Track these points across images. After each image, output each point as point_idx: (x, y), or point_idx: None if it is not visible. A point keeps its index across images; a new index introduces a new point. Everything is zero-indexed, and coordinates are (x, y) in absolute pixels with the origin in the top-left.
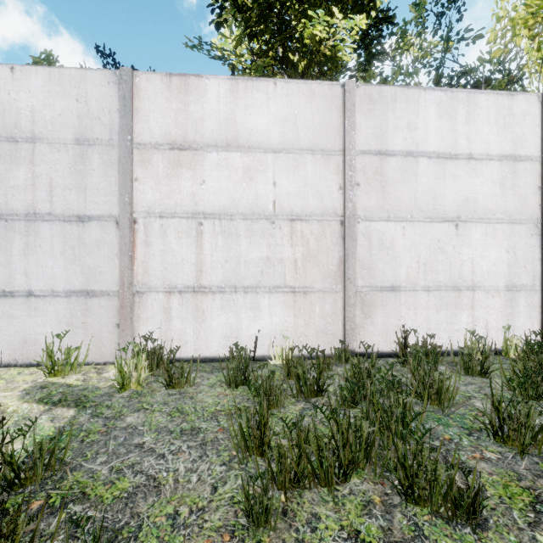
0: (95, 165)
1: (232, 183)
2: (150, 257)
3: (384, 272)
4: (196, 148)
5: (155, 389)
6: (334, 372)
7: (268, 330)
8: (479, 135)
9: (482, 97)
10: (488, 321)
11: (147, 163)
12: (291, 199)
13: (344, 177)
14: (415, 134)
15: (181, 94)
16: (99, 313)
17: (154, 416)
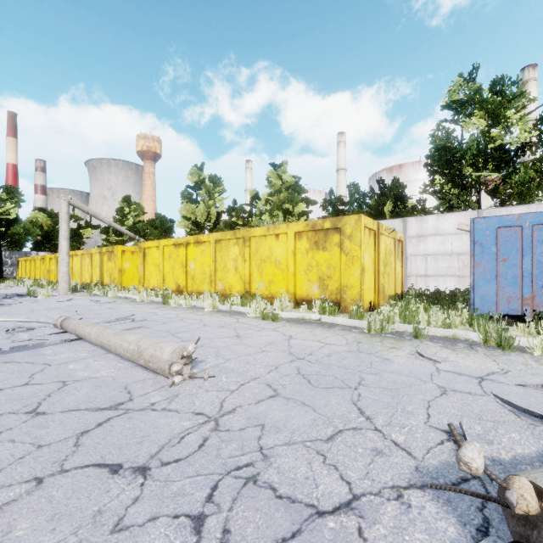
0: None
1: (437, 245)
2: (411, 267)
3: None
4: (425, 236)
5: None
6: None
7: (449, 288)
8: None
9: None
10: None
11: (410, 242)
12: (457, 249)
13: None
14: None
15: (420, 222)
16: None
17: None
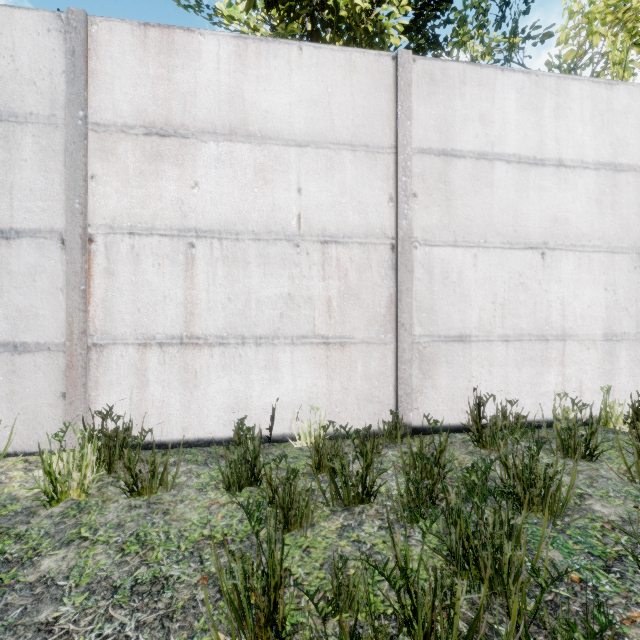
0: (27, 152)
1: (239, 188)
2: (115, 293)
3: (450, 316)
4: (185, 134)
5: (110, 497)
6: (384, 457)
7: (290, 398)
8: (571, 135)
9: (574, 84)
10: (582, 380)
11: (109, 153)
12: (323, 213)
13: (397, 185)
14: (490, 129)
15: (163, 55)
16: (34, 377)
17: (94, 553)
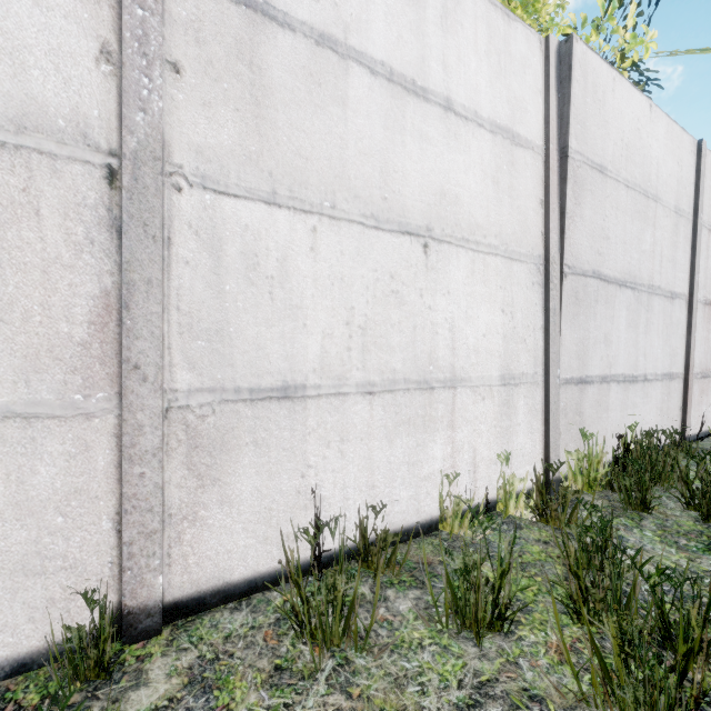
0: None
1: None
2: None
3: (262, 348)
4: None
5: None
6: None
7: None
8: (463, 67)
9: None
10: (476, 448)
11: None
12: None
13: (121, 22)
14: None
15: None
16: None
17: None
